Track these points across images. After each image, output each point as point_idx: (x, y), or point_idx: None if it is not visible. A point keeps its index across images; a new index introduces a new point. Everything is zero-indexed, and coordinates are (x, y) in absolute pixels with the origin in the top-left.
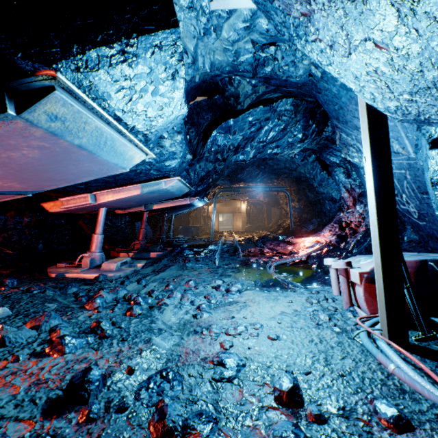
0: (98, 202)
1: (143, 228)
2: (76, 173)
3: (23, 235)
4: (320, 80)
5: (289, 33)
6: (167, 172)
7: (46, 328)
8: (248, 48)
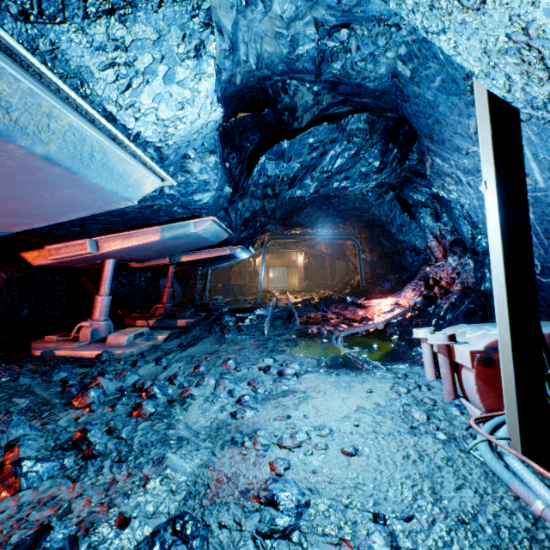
0: (101, 252)
1: (168, 286)
2: (55, 205)
3: None
4: (409, 82)
5: None
6: (197, 210)
7: (1, 443)
8: (309, 34)
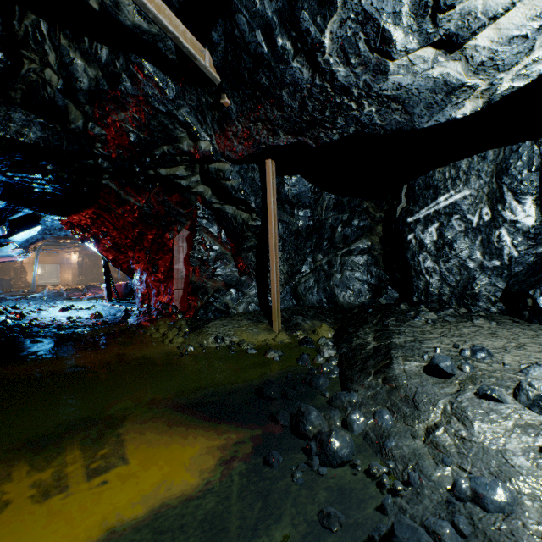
0: None
1: None
2: None
3: None
4: None
5: None
6: None
7: None
8: None
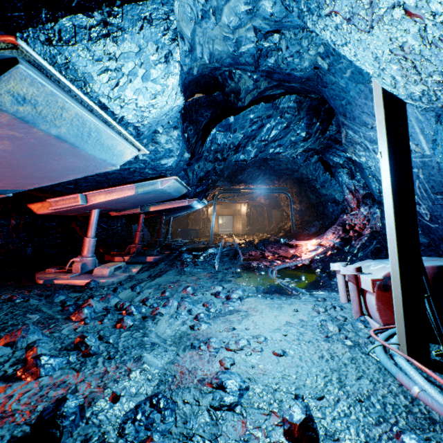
0: (90, 204)
1: (139, 230)
2: (60, 170)
3: (10, 238)
4: (327, 73)
5: (299, 7)
6: (163, 171)
7: (22, 345)
8: (249, 37)
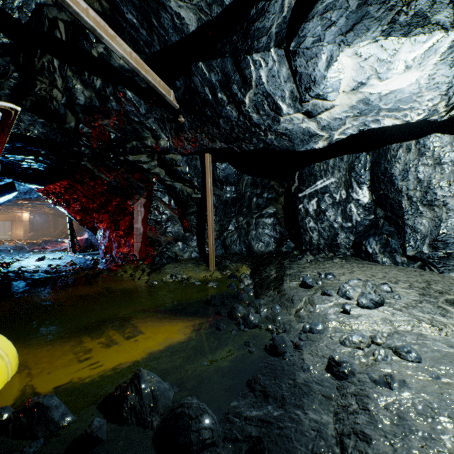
0: None
1: None
2: None
3: None
4: None
5: None
6: None
7: None
8: None
